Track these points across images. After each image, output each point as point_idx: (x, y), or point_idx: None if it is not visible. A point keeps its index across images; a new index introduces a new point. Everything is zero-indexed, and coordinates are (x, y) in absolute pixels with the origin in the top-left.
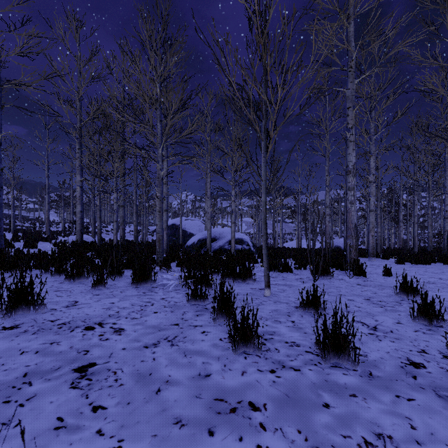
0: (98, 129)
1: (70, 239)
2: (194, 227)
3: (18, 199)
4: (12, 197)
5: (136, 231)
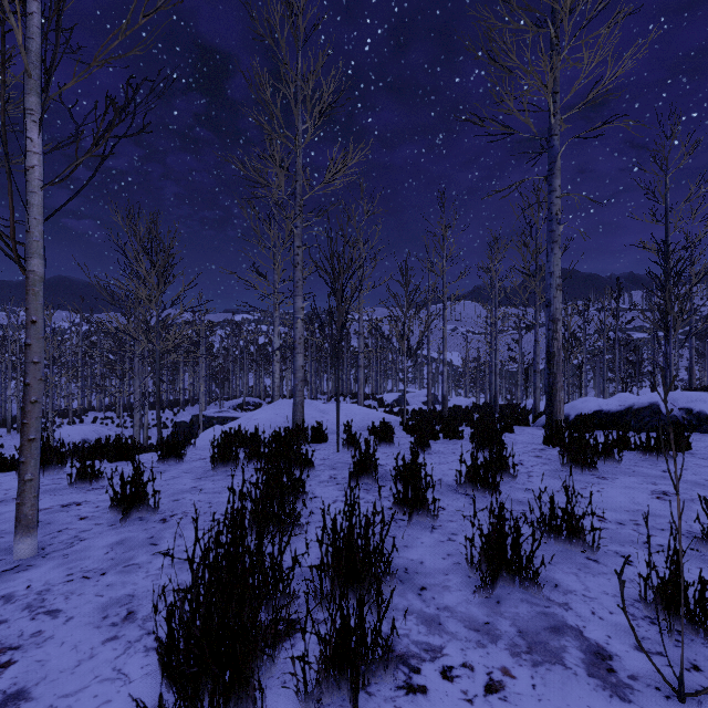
0: None
1: None
2: None
3: None
4: None
5: None
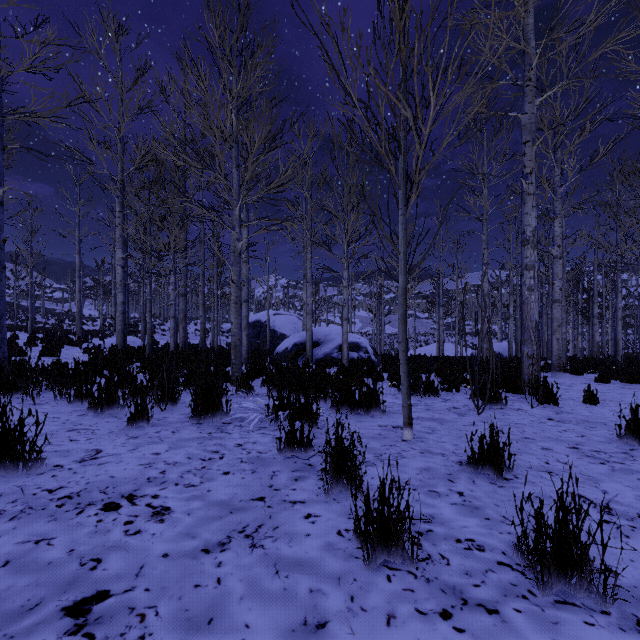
0: (148, 183)
1: (109, 343)
2: (287, 325)
3: (40, 285)
4: (29, 282)
5: (203, 331)
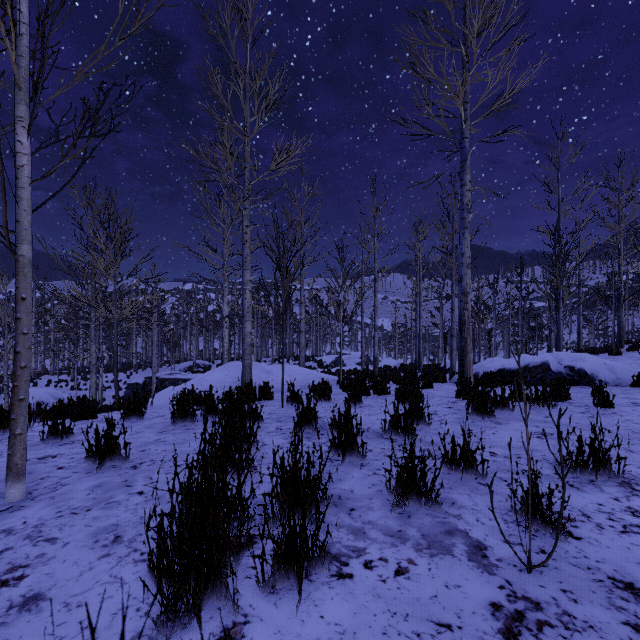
0: None
1: None
2: None
3: None
4: None
5: None
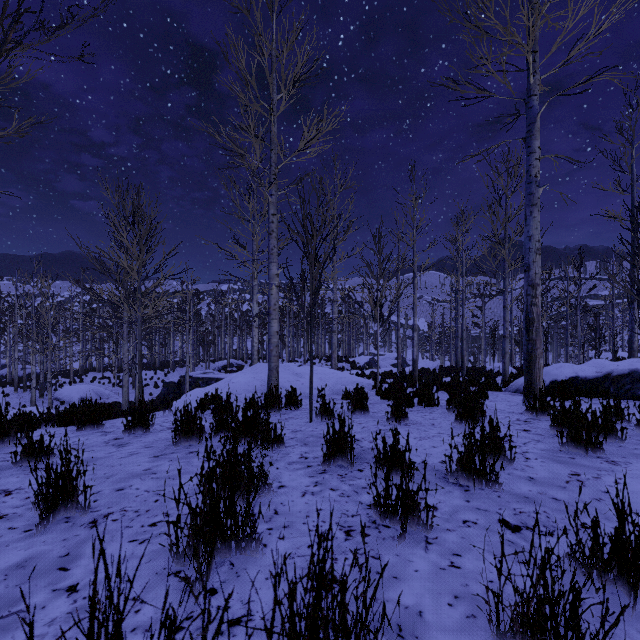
0: None
1: None
2: None
3: None
4: None
5: None
